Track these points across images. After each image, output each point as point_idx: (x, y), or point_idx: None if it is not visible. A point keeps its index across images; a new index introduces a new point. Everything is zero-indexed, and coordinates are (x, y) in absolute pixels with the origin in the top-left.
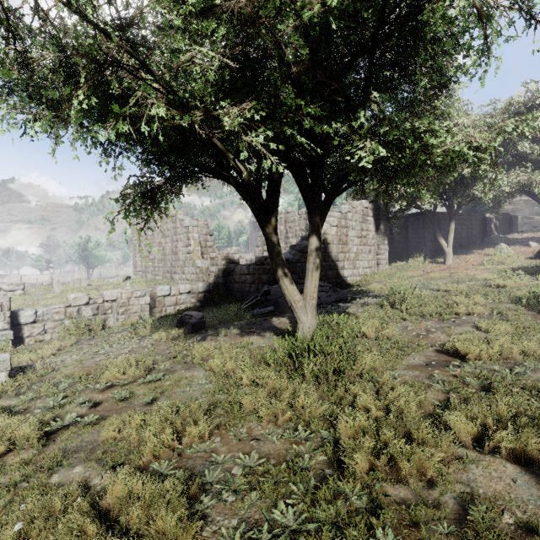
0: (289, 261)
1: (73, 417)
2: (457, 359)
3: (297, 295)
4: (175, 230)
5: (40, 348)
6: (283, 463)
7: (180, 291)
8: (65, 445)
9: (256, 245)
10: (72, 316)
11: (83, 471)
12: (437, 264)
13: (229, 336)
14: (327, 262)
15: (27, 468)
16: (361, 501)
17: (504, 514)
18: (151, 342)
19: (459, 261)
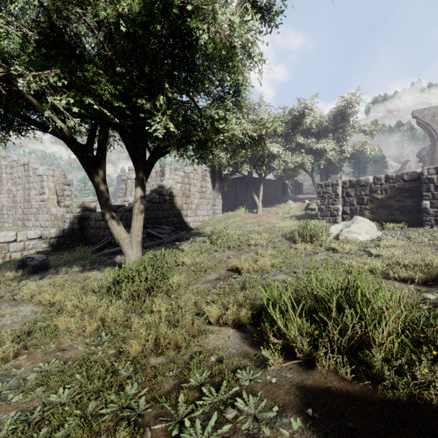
0: None
1: None
2: (237, 273)
3: (124, 234)
4: (27, 178)
5: None
6: (76, 361)
7: (28, 237)
8: None
9: (118, 196)
10: None
11: None
12: (253, 213)
13: (69, 273)
14: (173, 211)
15: None
16: (128, 372)
17: (212, 356)
18: None
19: (265, 212)
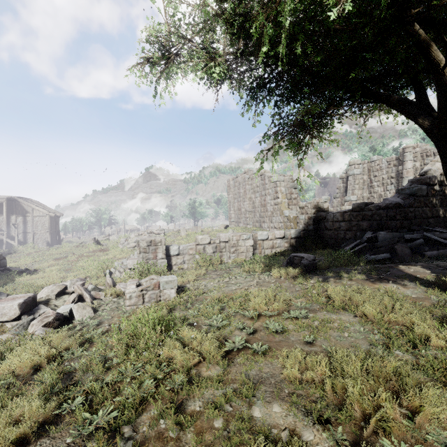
0: (400, 205)
1: (242, 341)
2: None
3: None
4: (263, 186)
5: (184, 273)
6: None
7: (275, 236)
8: (245, 371)
9: (334, 197)
10: (200, 252)
11: (283, 413)
12: None
13: (355, 280)
14: (446, 207)
15: (227, 390)
16: None
17: None
18: (270, 278)
19: None
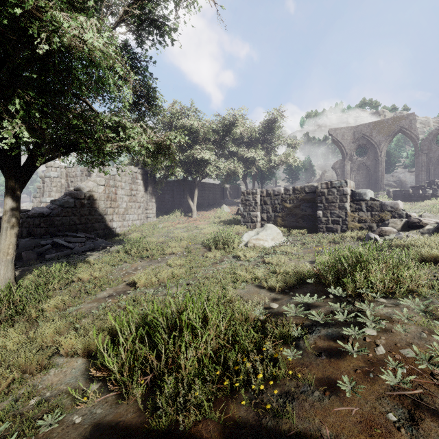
0: (44, 215)
1: None
2: (134, 288)
3: None
4: None
5: None
6: None
7: None
8: None
9: (34, 197)
10: None
11: None
12: (188, 217)
13: None
14: (94, 216)
15: None
16: None
17: (33, 399)
18: None
19: (200, 216)
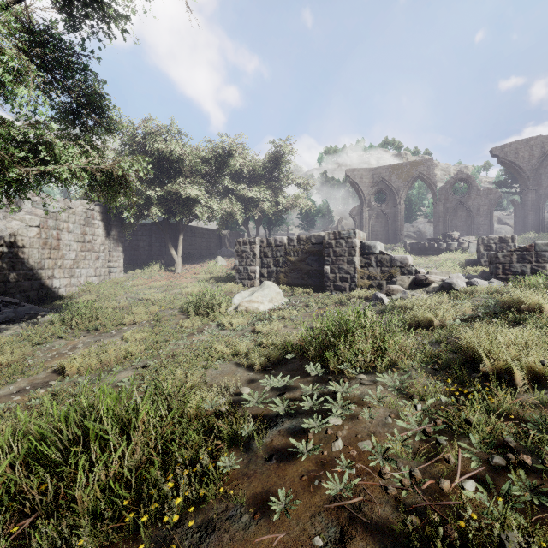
0: None
1: None
2: (62, 376)
3: None
4: None
5: None
6: None
7: None
8: None
9: None
10: None
11: None
12: (169, 272)
13: None
14: (21, 271)
15: None
16: None
17: None
18: None
19: (186, 270)
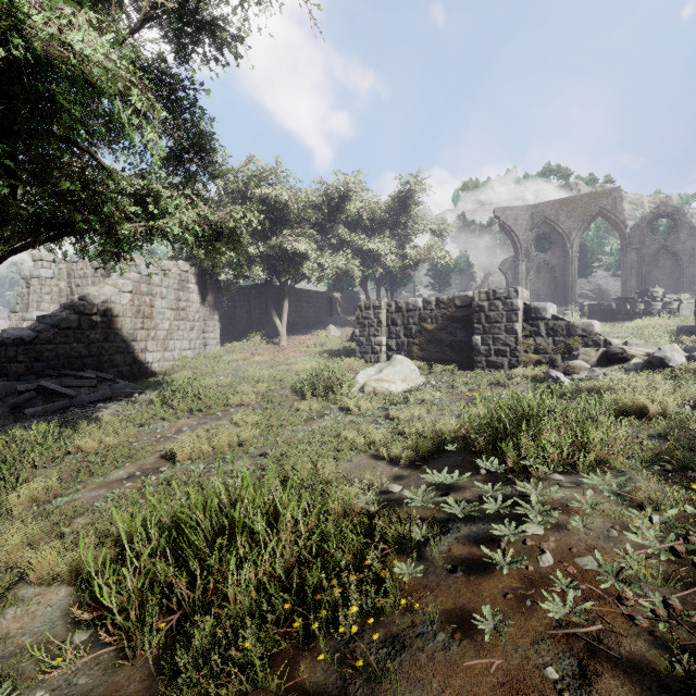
0: (25, 341)
1: None
2: (172, 462)
3: None
4: None
5: None
6: None
7: None
8: None
9: (12, 310)
10: None
11: None
12: (272, 345)
13: None
14: (114, 343)
15: None
16: None
17: None
18: None
19: (292, 343)
